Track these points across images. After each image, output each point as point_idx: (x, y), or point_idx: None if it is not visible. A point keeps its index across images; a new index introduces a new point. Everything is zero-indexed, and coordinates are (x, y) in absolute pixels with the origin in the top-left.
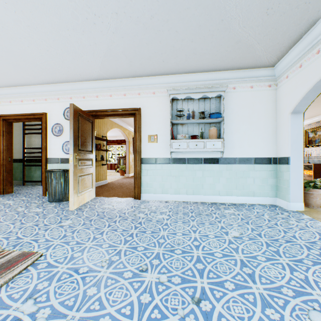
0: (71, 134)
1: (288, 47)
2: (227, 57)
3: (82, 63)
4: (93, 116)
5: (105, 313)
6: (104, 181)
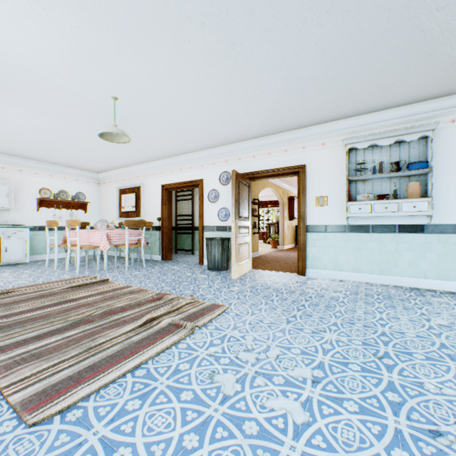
0: (233, 201)
1: None
2: (436, 84)
3: (242, 126)
4: (249, 179)
5: (294, 346)
6: (255, 253)
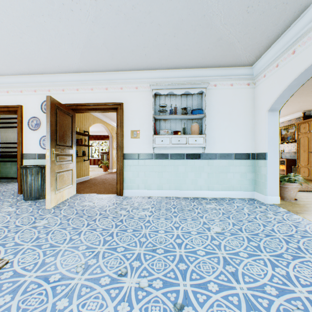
0: (48, 128)
1: (266, 47)
2: (209, 55)
3: (60, 53)
4: (73, 110)
5: None
6: (86, 177)
